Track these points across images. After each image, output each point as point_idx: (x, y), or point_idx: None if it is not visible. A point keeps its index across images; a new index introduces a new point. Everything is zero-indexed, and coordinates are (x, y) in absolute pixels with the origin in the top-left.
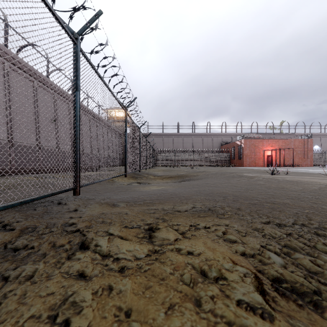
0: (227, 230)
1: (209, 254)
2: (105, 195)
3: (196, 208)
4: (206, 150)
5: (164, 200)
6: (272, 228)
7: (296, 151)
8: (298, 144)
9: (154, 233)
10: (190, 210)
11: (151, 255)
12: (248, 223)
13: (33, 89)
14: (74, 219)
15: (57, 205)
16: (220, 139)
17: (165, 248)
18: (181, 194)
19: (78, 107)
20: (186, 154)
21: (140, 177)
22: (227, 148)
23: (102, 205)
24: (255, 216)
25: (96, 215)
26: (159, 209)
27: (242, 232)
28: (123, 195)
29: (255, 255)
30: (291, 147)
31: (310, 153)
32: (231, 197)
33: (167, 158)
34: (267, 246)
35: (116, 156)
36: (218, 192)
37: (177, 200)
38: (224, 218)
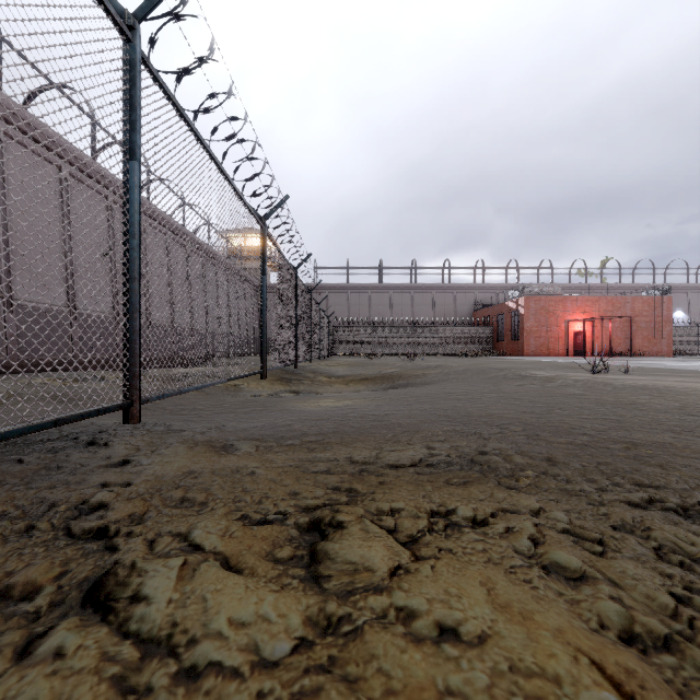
0: (542, 533)
1: (516, 643)
2: (213, 422)
3: (438, 457)
4: (442, 321)
5: (352, 434)
6: (669, 524)
7: (637, 323)
8: (640, 308)
9: (324, 543)
10: (423, 463)
11: (314, 640)
12: (594, 506)
13: (61, 184)
14: (107, 493)
15: (86, 447)
16: (472, 297)
17: (362, 608)
18: (392, 419)
19: (137, 200)
20: (399, 328)
21: (298, 379)
22: (487, 316)
23: (196, 449)
24: (604, 484)
25: (172, 480)
26: (339, 460)
27: (589, 540)
28: (257, 420)
29: (676, 646)
30: (626, 315)
31: (668, 326)
32: (517, 427)
33: (358, 337)
34: (698, 600)
35: (246, 334)
36: (481, 414)
37: (384, 434)
38: (518, 489)
